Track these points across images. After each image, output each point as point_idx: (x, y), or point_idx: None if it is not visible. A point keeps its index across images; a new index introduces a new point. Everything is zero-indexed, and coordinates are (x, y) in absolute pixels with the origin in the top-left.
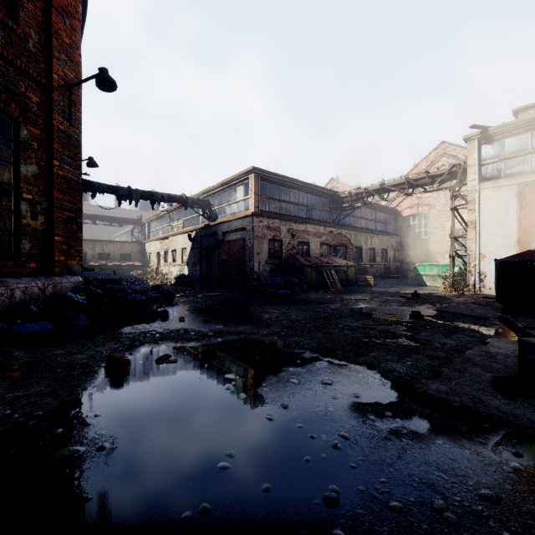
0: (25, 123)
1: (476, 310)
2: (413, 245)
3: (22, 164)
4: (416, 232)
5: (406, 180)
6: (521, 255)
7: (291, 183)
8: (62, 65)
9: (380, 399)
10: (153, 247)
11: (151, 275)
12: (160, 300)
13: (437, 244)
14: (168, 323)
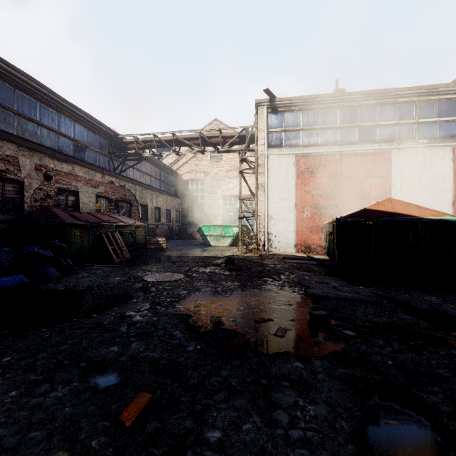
0: None
1: (331, 283)
2: (192, 207)
3: None
4: (194, 196)
5: (200, 135)
6: (360, 214)
7: (44, 94)
8: None
9: None
10: None
11: None
12: None
13: (211, 207)
14: None
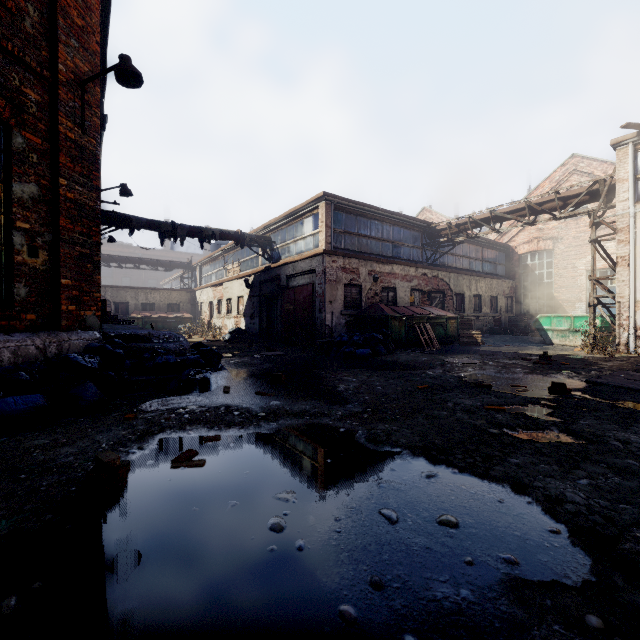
0: (20, 127)
1: None
2: (531, 291)
3: (16, 182)
4: (536, 274)
5: (527, 204)
6: None
7: (373, 212)
8: (71, 54)
9: (559, 569)
10: (205, 296)
11: (202, 329)
12: (199, 363)
13: (565, 289)
14: (208, 396)
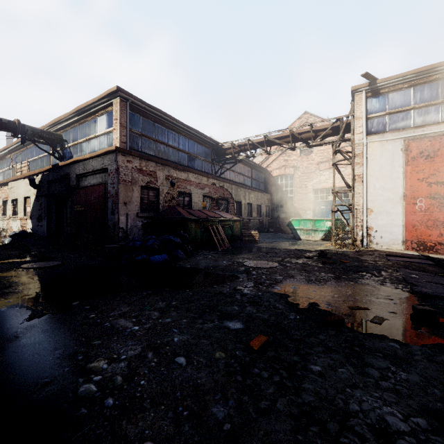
0: None
1: None
2: (281, 202)
3: None
4: (284, 191)
5: (291, 132)
6: None
7: (170, 122)
8: None
9: None
10: None
11: None
12: None
13: (301, 201)
14: None
